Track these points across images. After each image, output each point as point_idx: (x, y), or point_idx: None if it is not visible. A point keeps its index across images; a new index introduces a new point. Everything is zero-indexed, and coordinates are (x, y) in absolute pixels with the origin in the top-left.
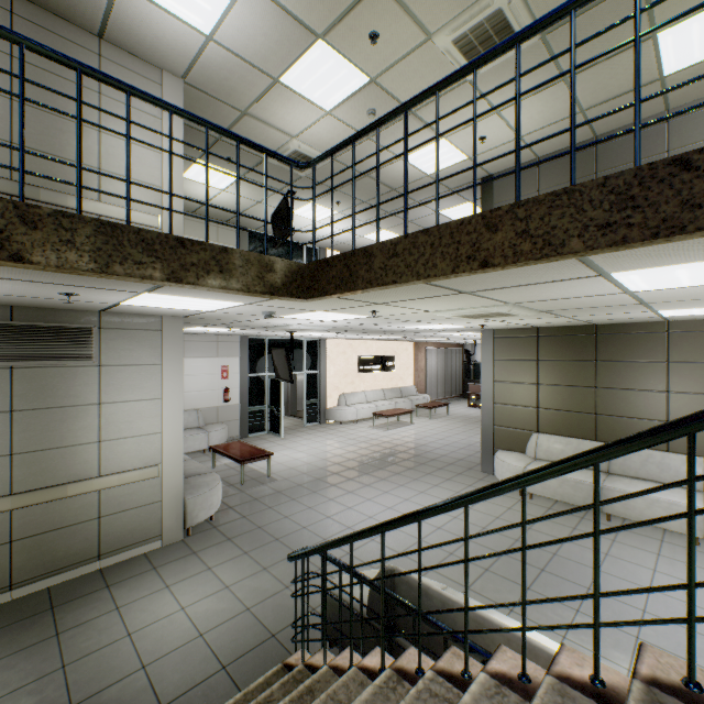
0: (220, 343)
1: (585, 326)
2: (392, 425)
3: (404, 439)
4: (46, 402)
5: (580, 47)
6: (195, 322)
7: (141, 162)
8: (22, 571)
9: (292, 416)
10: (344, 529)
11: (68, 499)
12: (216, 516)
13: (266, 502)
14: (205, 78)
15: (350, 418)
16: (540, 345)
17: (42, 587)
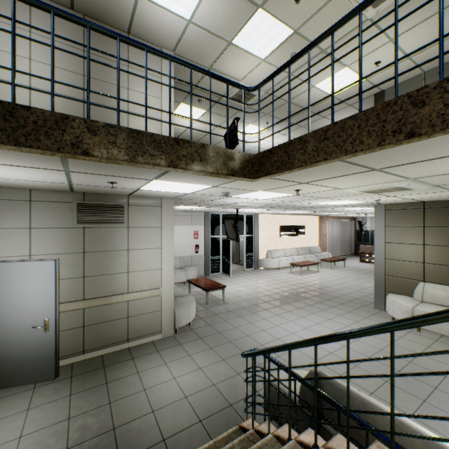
0: (193, 217)
1: None
2: (303, 272)
3: (313, 282)
4: (101, 247)
5: None
6: (179, 202)
7: (150, 105)
8: (89, 343)
9: (236, 263)
10: (275, 339)
11: (112, 305)
12: (192, 322)
13: (222, 316)
14: (186, 49)
15: (274, 266)
16: (426, 215)
17: (99, 354)
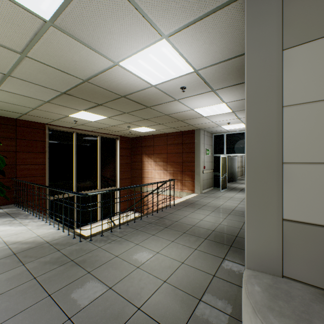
0: None
1: None
2: None
3: None
4: None
5: None
6: None
7: None
8: None
9: None
10: None
11: None
12: None
13: None
14: None
15: None
16: None
17: None
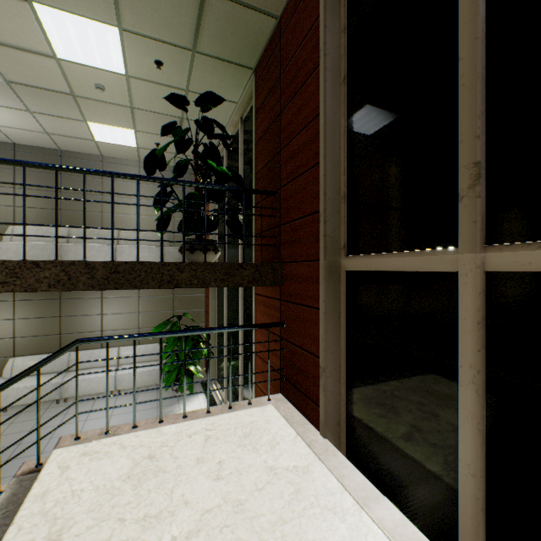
0: None
1: None
2: None
3: None
4: None
5: (40, 102)
6: None
7: None
8: None
9: None
10: None
11: None
12: None
13: None
14: None
15: None
16: None
17: None
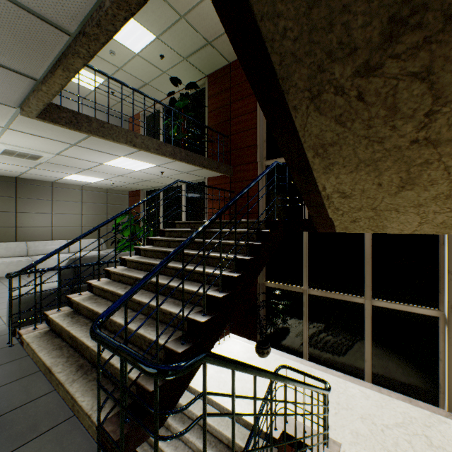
0: None
1: (10, 177)
2: None
3: None
4: None
5: None
6: None
7: None
8: None
9: None
10: None
11: None
12: None
13: None
14: None
15: None
16: None
17: None
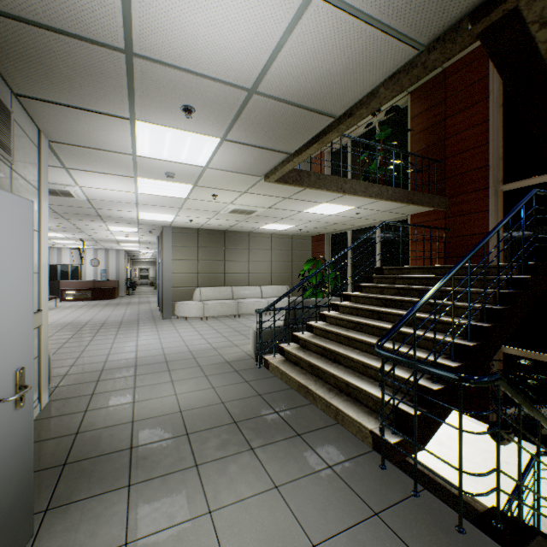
0: None
1: (221, 230)
2: None
3: (63, 320)
4: None
5: None
6: None
7: None
8: None
9: None
10: (163, 349)
11: None
12: None
13: (56, 366)
14: None
15: None
16: (200, 239)
17: None
